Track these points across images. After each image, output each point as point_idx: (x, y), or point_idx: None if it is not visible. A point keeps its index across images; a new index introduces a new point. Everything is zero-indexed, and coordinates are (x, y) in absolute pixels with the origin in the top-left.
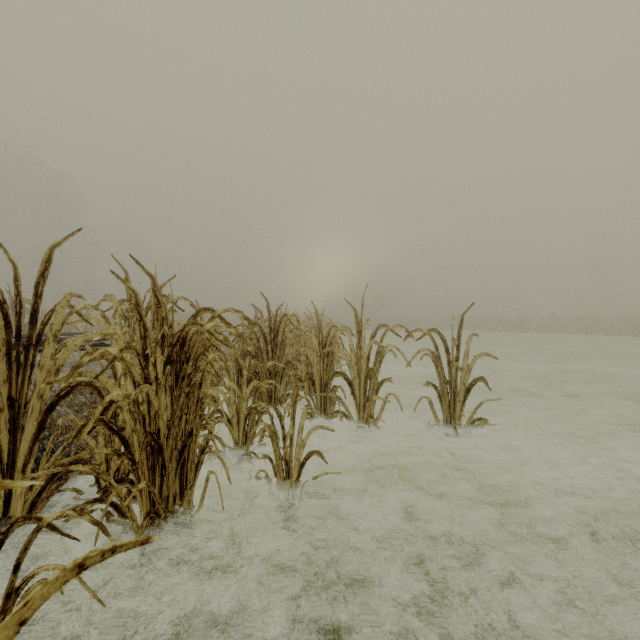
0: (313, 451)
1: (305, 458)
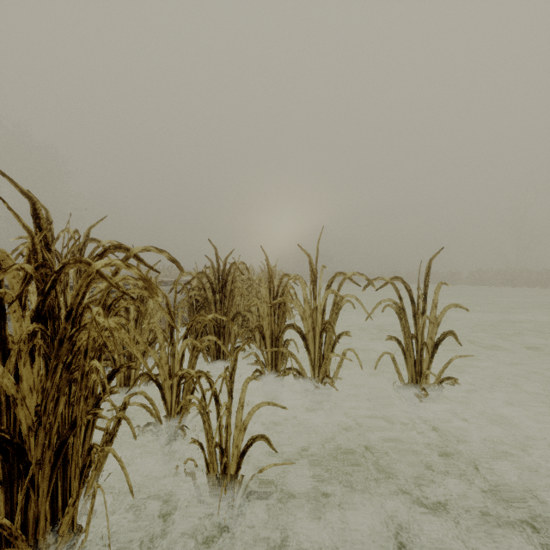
0: (257, 436)
1: (246, 445)
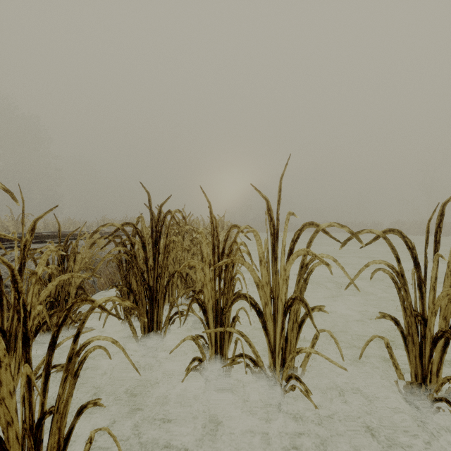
0: None
1: None
